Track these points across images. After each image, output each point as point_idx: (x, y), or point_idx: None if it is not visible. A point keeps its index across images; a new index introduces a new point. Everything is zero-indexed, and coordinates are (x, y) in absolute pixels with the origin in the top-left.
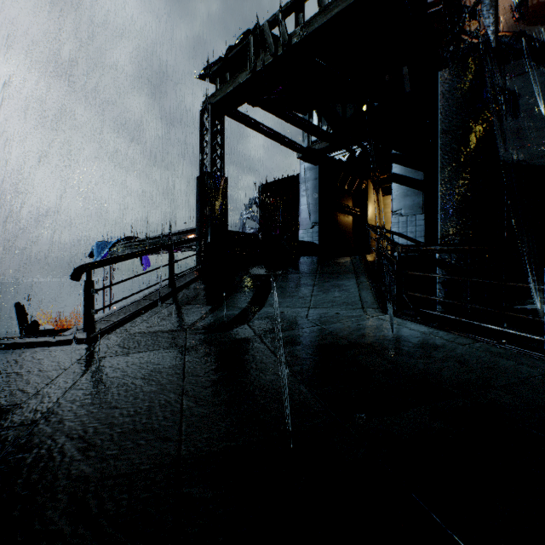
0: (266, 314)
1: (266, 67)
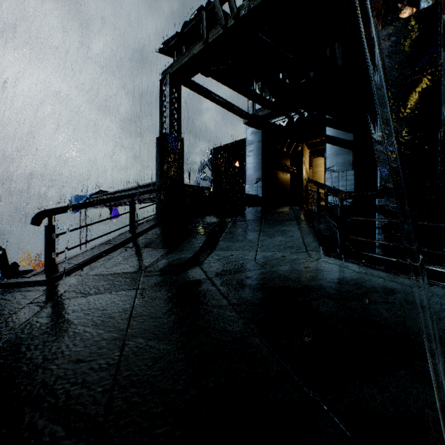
0: (216, 257)
1: (217, 39)
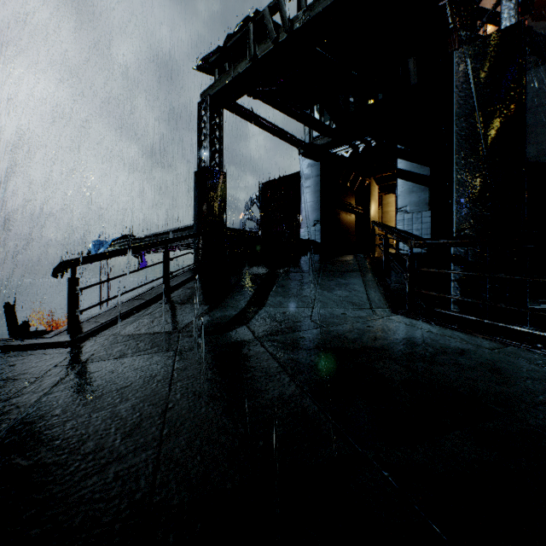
0: (266, 315)
1: (267, 55)
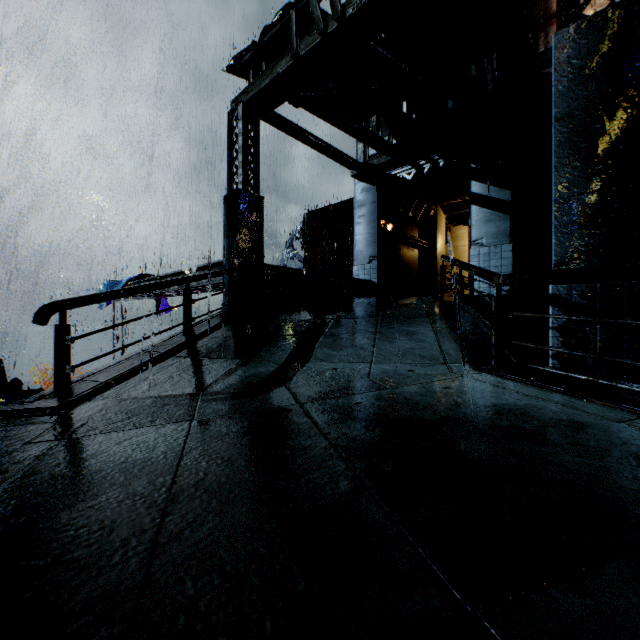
0: (311, 372)
1: (313, 50)
